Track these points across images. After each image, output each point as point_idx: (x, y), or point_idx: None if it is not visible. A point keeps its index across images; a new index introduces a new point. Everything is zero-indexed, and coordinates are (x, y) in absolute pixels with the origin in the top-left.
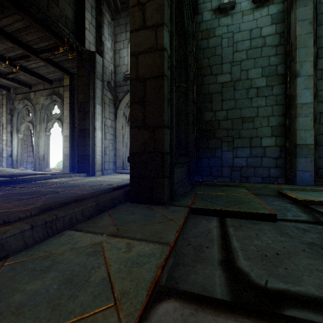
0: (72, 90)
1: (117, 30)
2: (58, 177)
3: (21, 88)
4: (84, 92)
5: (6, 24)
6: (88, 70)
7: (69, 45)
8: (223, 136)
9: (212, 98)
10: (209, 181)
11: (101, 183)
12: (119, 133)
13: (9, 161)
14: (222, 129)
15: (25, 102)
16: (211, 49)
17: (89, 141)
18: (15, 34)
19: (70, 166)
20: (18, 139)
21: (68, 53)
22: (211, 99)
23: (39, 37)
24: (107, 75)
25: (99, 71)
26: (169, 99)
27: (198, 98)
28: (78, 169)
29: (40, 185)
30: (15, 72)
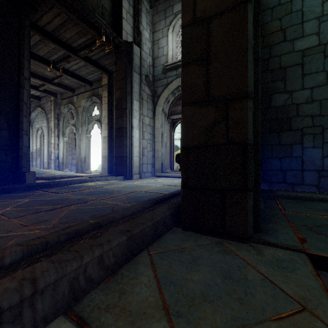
0: (110, 89)
1: (155, 19)
2: (94, 181)
3: (66, 92)
4: (121, 88)
5: (46, 22)
6: (125, 63)
7: (106, 36)
8: (305, 126)
9: (286, 74)
10: (283, 191)
11: (139, 190)
12: (158, 132)
13: (56, 163)
14: (304, 116)
15: (70, 106)
16: (285, 5)
17: (126, 140)
18: (55, 32)
19: (108, 169)
20: (64, 142)
21: (105, 46)
22: (284, 75)
23: (76, 32)
24: (145, 69)
25: (136, 64)
26: (252, 48)
27: (263, 77)
28: (115, 172)
29: (72, 190)
30: (59, 75)
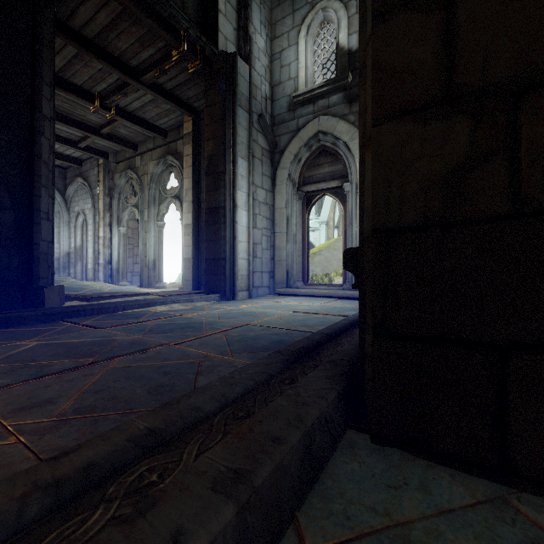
0: (197, 141)
1: (276, 15)
2: (167, 303)
3: (123, 151)
4: (215, 136)
5: (84, 21)
6: (223, 91)
7: (189, 43)
8: None
9: None
10: None
11: (249, 322)
12: (281, 216)
13: (107, 271)
14: None
15: (129, 174)
16: None
17: (225, 230)
18: (101, 40)
19: (193, 280)
20: (119, 235)
21: (188, 62)
22: None
23: (137, 38)
24: (257, 103)
25: (243, 93)
26: None
27: None
28: (205, 286)
29: (124, 323)
30: (109, 120)
